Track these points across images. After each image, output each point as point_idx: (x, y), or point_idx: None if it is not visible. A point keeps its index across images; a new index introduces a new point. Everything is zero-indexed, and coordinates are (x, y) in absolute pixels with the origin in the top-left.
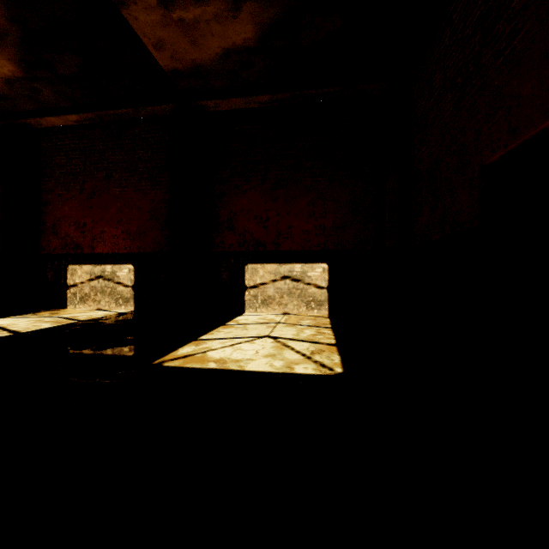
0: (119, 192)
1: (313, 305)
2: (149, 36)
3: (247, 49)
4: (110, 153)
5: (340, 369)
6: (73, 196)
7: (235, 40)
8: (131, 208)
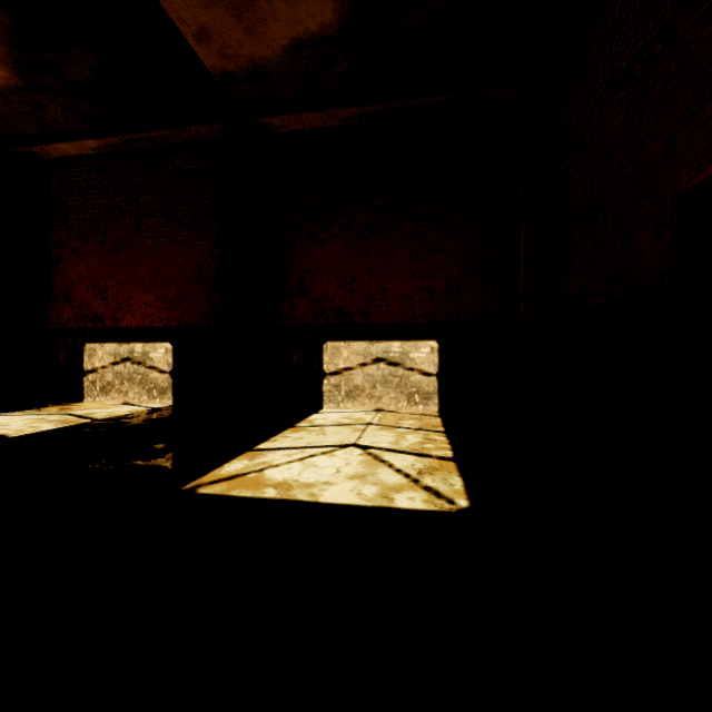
0: (153, 244)
1: (417, 399)
2: (188, 22)
3: (325, 39)
4: (140, 192)
5: (465, 501)
6: (91, 251)
7: (308, 26)
8: (169, 266)
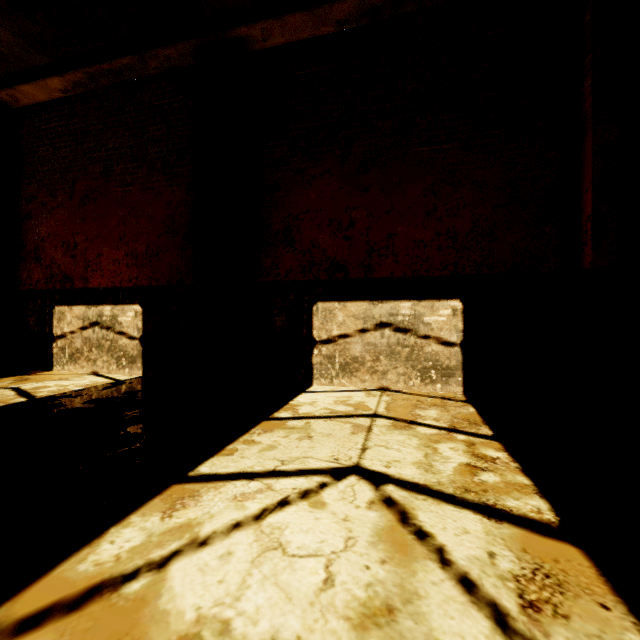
0: (122, 193)
1: (434, 376)
2: None
3: None
4: (109, 135)
5: None
6: (60, 204)
7: None
8: (138, 218)
